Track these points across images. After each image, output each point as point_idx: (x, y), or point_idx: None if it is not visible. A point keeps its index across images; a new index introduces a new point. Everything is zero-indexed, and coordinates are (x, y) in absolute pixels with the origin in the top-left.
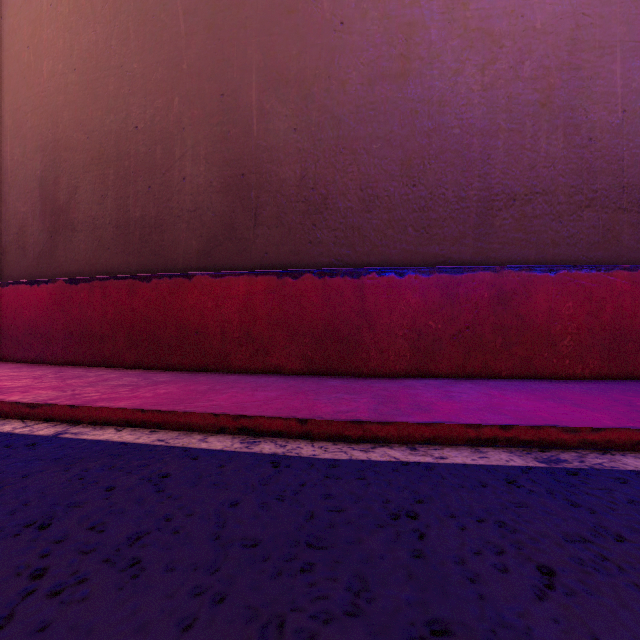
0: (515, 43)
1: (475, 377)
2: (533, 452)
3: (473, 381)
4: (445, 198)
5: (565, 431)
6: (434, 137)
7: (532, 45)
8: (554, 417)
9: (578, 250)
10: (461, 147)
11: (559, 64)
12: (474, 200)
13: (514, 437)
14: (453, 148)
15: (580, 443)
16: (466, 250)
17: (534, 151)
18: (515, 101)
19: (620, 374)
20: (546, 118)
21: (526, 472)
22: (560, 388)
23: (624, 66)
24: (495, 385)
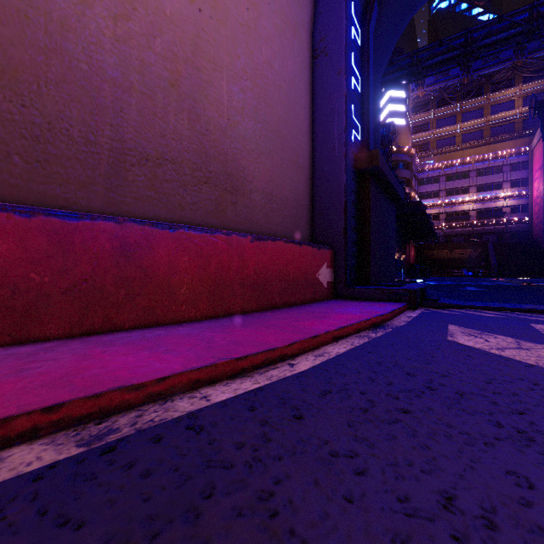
0: (148, 14)
1: (95, 333)
2: (85, 429)
3: (87, 339)
4: (69, 135)
5: (130, 390)
6: (54, 59)
7: (163, 26)
8: (130, 374)
9: (199, 216)
10: (90, 86)
11: (185, 57)
12: (106, 148)
13: (65, 417)
14: (80, 83)
15: (146, 398)
16: (96, 198)
17: (165, 122)
18: (148, 68)
19: (221, 313)
20: (175, 97)
21: (40, 478)
22: (170, 333)
23: (229, 86)
24: (108, 340)
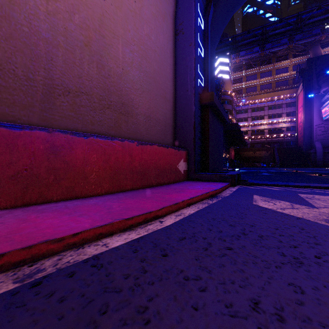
0: None
1: (32, 204)
2: (21, 270)
3: (27, 208)
4: (15, 73)
5: (54, 242)
6: (4, 23)
7: (80, 7)
8: (54, 231)
9: (104, 129)
10: (30, 42)
11: (94, 28)
12: (41, 83)
13: (6, 263)
14: (23, 40)
15: (65, 247)
16: (34, 116)
17: (81, 68)
18: (70, 33)
19: (117, 190)
20: (88, 53)
21: None
22: (84, 203)
23: (123, 48)
24: (41, 209)
